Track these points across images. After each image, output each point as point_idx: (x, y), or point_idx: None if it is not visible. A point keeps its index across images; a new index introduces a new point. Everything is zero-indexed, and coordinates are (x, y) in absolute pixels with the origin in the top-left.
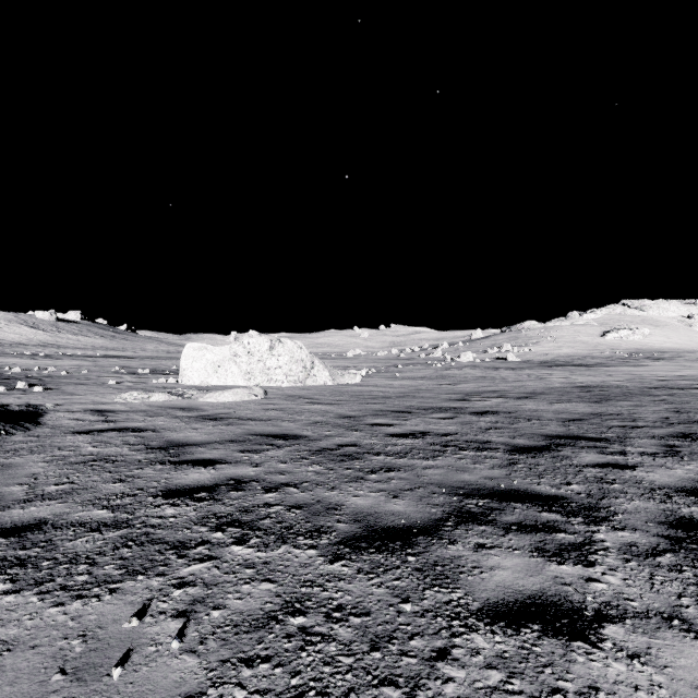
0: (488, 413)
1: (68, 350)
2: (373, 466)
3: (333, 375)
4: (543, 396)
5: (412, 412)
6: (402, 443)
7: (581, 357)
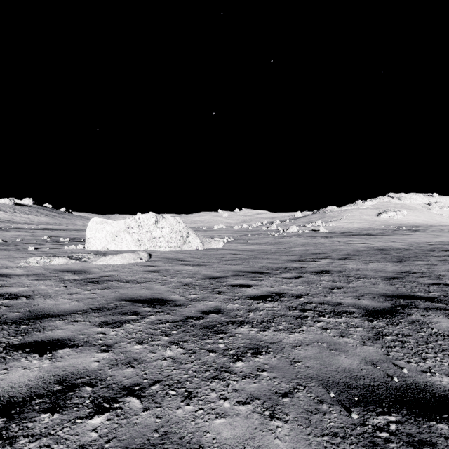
0: (324, 273)
1: (18, 225)
2: (238, 344)
3: (203, 242)
4: (357, 257)
5: (265, 272)
6: (263, 307)
7: (366, 229)
